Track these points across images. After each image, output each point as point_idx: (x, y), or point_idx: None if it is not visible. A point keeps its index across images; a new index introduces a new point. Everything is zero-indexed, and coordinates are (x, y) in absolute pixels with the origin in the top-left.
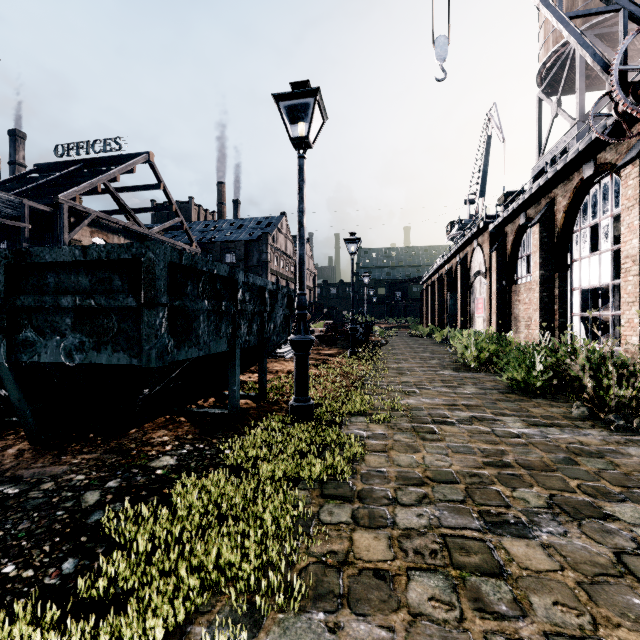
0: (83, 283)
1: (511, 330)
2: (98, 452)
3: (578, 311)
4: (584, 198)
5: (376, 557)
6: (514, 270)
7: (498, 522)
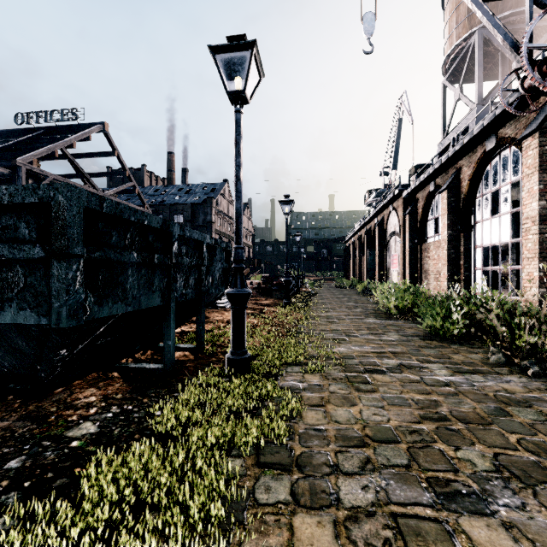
0: None
1: (422, 282)
2: (11, 419)
3: (481, 266)
4: (486, 168)
5: None
6: (424, 231)
7: (450, 493)
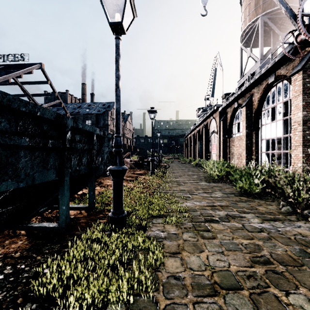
0: None
1: (230, 160)
2: None
3: (264, 150)
4: (268, 94)
5: None
6: (231, 130)
7: None
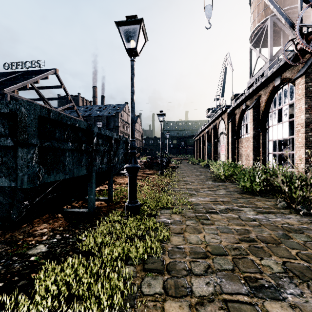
0: None
1: (238, 161)
2: None
3: (271, 151)
4: (274, 96)
5: None
6: (239, 131)
7: (258, 286)
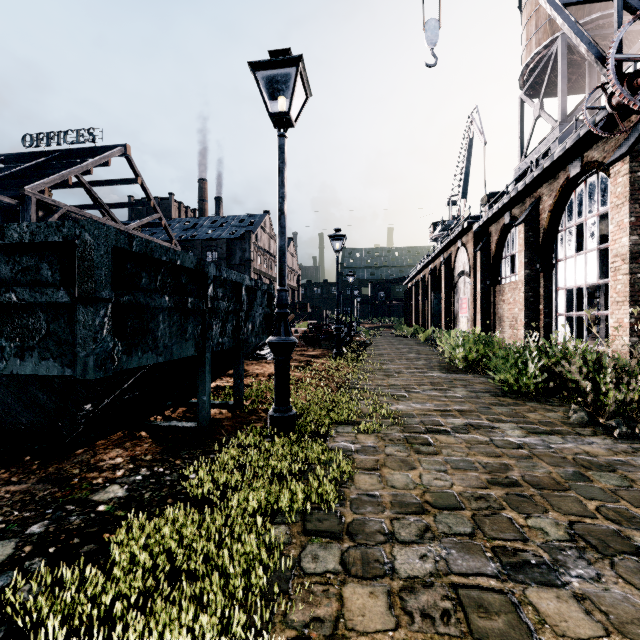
0: (2, 273)
1: (495, 330)
2: (29, 481)
3: (563, 311)
4: (569, 197)
5: (373, 625)
6: (498, 270)
7: (517, 563)
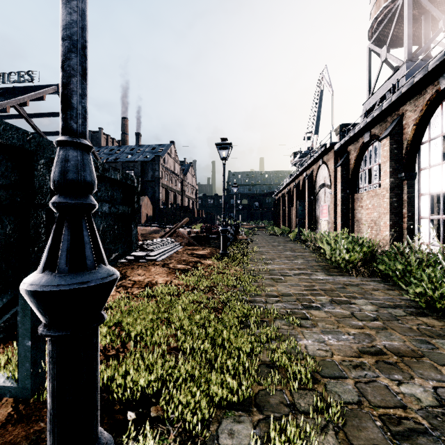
0: None
1: (353, 231)
2: None
3: (427, 214)
4: (435, 111)
5: None
6: (356, 181)
7: None
